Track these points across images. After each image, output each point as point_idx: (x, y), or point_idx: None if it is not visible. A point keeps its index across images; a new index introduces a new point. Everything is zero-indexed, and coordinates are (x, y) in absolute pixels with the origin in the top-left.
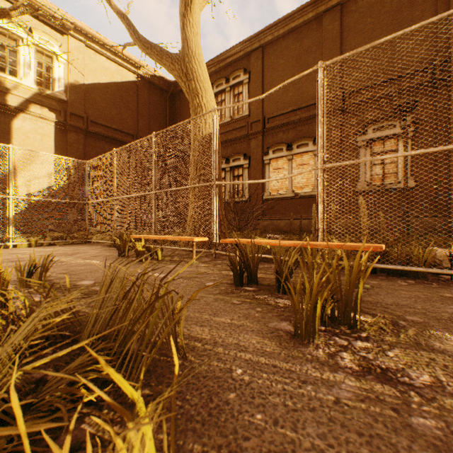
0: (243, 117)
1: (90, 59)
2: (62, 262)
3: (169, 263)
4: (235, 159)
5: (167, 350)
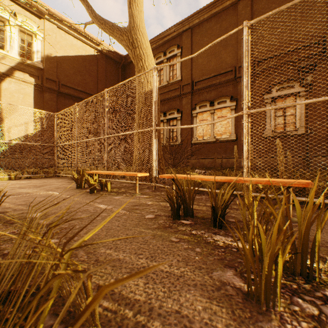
0: (176, 82)
1: (61, 38)
2: (27, 193)
3: (116, 194)
4: (170, 113)
5: (86, 327)
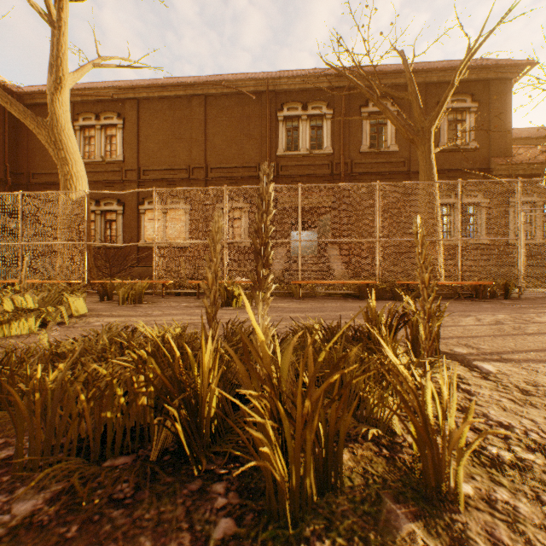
0: (117, 162)
1: None
2: None
3: None
4: (107, 203)
5: None
